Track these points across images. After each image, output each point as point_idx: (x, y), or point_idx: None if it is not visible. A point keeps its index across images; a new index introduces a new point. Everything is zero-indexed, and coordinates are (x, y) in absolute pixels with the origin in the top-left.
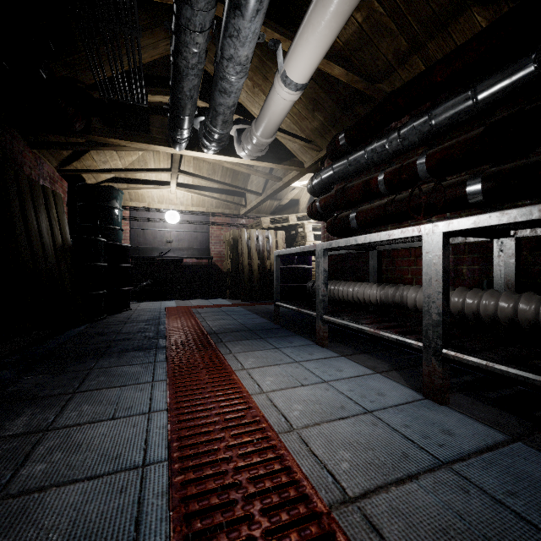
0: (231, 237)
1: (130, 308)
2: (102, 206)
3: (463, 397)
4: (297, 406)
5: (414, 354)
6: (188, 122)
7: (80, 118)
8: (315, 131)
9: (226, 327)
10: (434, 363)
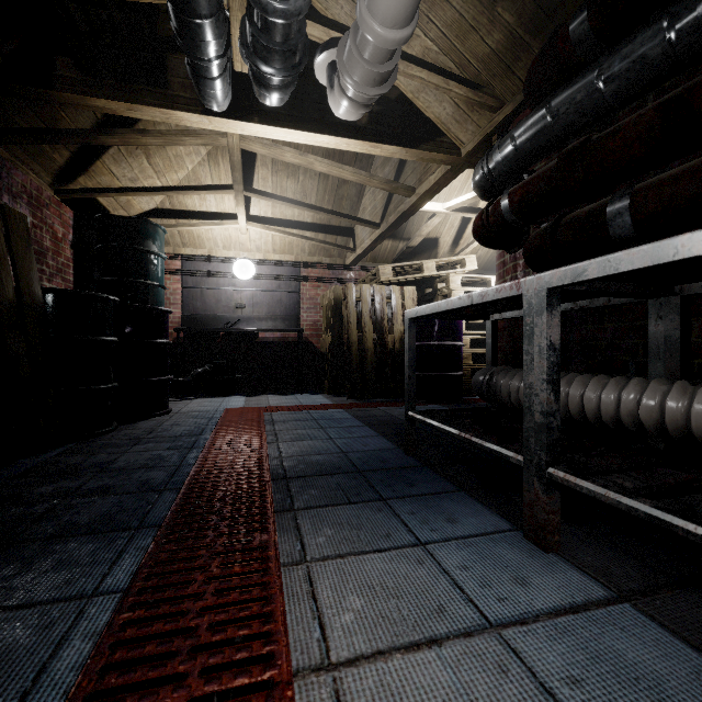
0: (331, 299)
1: (167, 411)
2: (130, 250)
3: None
4: None
5: None
6: None
7: None
8: (492, 59)
9: (310, 460)
10: None
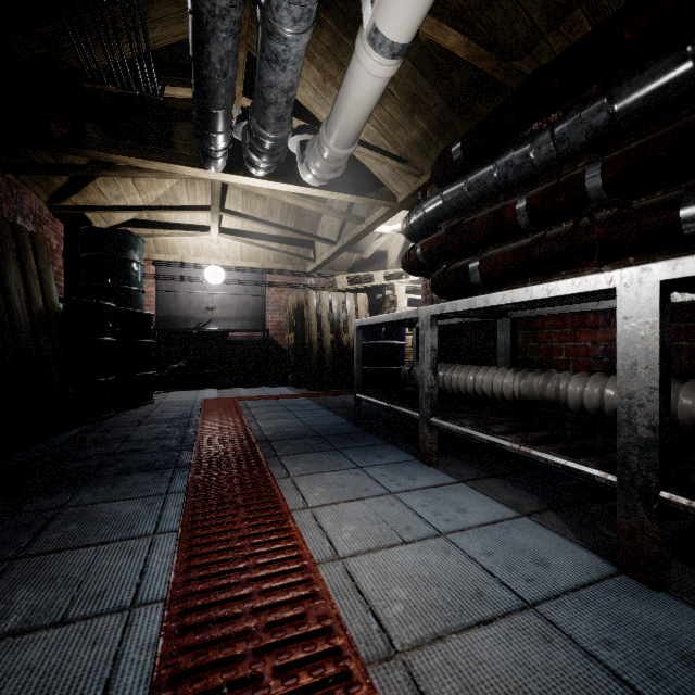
0: (294, 303)
1: (152, 401)
2: (114, 259)
3: (686, 570)
4: (399, 590)
5: (573, 479)
6: (222, 121)
7: (58, 115)
8: (414, 145)
9: (284, 431)
10: (643, 514)
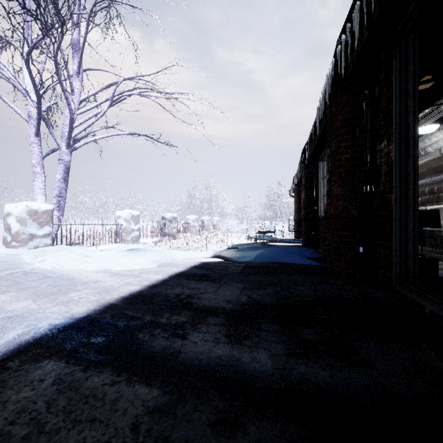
0: None
1: None
2: None
3: None
4: None
5: None
6: None
7: None
8: None
9: None
10: None
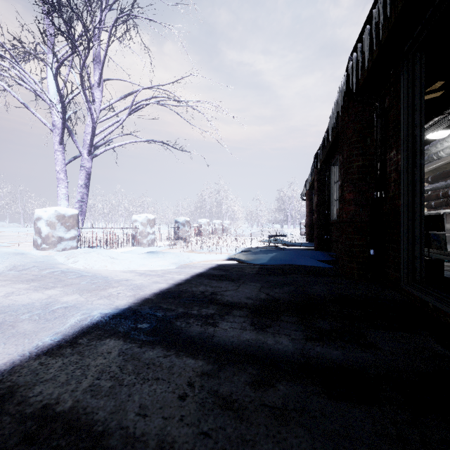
0: None
1: None
2: None
3: None
4: None
5: None
6: None
7: None
8: None
9: None
10: None
